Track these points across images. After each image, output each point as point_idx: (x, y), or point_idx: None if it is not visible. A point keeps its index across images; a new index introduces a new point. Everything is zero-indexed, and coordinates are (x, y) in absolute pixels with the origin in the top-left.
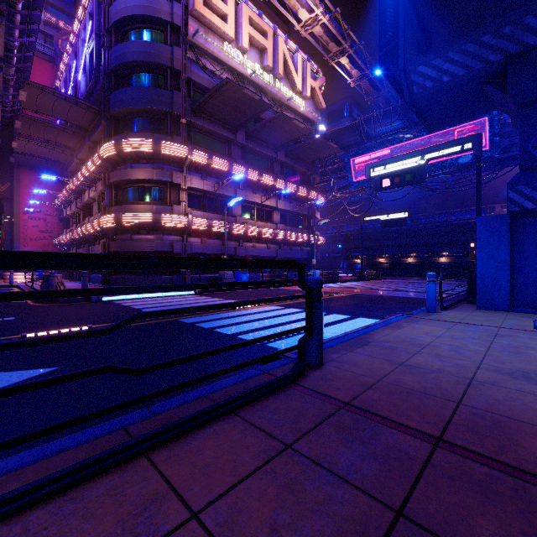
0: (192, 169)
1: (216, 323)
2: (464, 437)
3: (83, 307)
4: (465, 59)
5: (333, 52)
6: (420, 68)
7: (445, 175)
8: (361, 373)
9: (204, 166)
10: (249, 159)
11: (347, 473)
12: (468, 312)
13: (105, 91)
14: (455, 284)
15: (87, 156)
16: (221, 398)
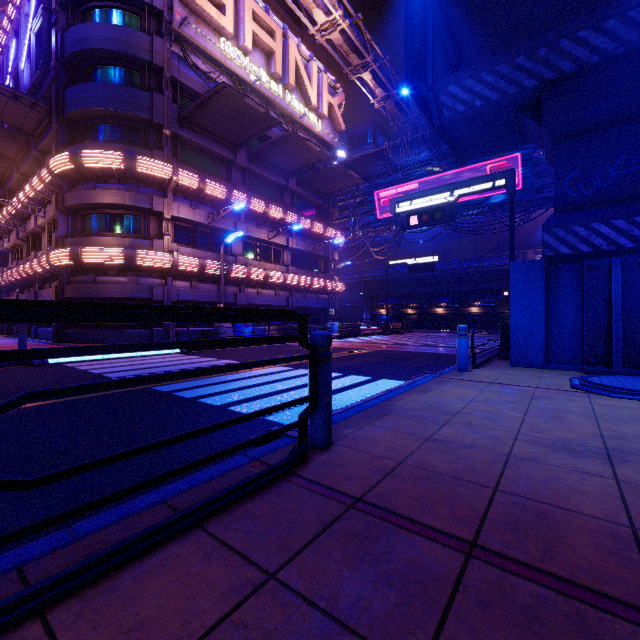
0: (179, 194)
1: (203, 391)
2: (503, 539)
3: (17, 373)
4: (498, 81)
5: (354, 65)
6: (451, 88)
7: (477, 216)
8: (379, 454)
9: (194, 191)
10: (253, 185)
11: (351, 614)
12: (502, 370)
13: (57, 84)
14: (487, 338)
15: (33, 170)
16: (185, 504)
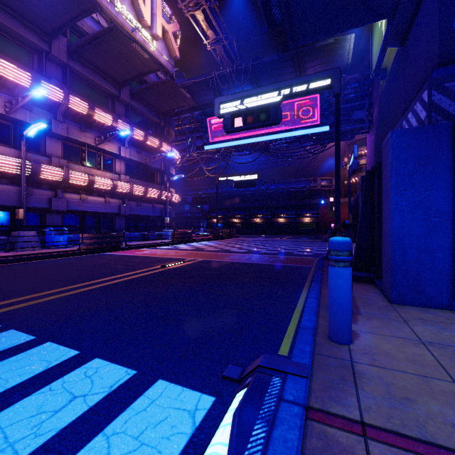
0: None
1: None
2: None
3: None
4: None
5: (188, 0)
6: None
7: (287, 144)
8: None
9: None
10: (78, 87)
11: None
12: (402, 324)
13: None
14: (297, 242)
15: None
16: None
